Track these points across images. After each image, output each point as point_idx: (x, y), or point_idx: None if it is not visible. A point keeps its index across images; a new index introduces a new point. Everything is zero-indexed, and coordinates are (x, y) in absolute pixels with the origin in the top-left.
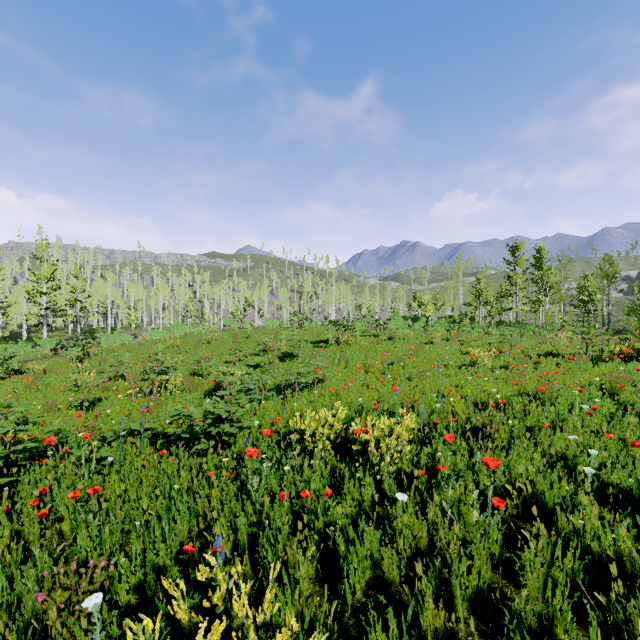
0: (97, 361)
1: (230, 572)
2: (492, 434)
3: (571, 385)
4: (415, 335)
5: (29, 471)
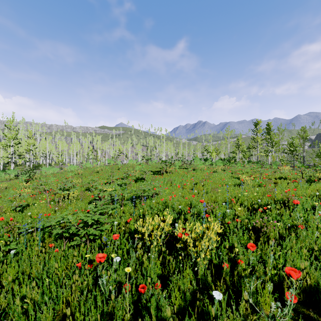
0: (36, 182)
1: None
2: (267, 232)
3: (303, 197)
4: (207, 168)
5: None
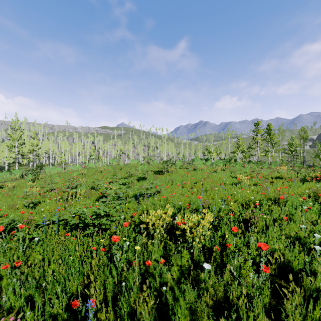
0: (42, 181)
1: None
2: (255, 223)
3: (293, 194)
4: (207, 168)
5: None
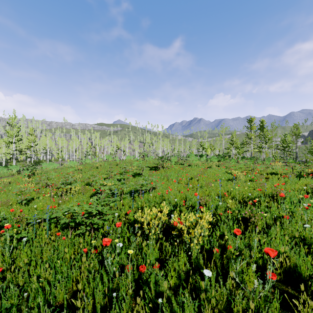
0: (38, 177)
1: None
2: (255, 222)
3: (291, 191)
4: (202, 164)
5: None
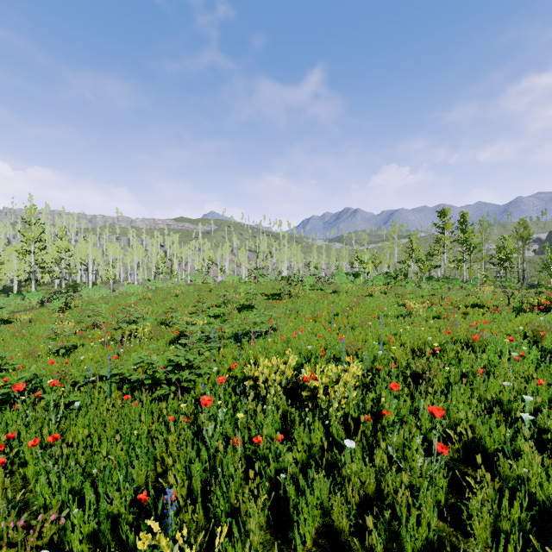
0: (77, 312)
1: (181, 523)
2: (431, 380)
3: (498, 333)
4: (357, 289)
5: (3, 415)
